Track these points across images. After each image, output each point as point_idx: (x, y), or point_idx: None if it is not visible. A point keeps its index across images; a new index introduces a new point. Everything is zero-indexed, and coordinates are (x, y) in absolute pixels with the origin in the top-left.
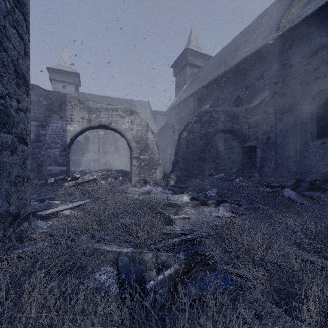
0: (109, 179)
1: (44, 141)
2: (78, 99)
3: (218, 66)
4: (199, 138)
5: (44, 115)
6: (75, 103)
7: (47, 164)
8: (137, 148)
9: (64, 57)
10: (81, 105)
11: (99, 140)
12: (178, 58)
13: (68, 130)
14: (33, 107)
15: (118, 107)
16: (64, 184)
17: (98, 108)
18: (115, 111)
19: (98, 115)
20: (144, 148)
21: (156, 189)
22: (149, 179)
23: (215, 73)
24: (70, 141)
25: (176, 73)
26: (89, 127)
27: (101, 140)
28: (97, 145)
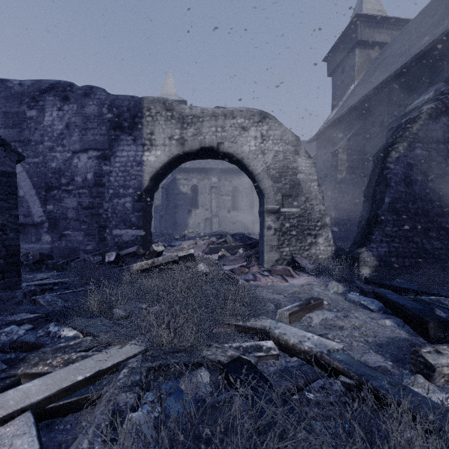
0: (220, 252)
1: (109, 185)
2: (163, 102)
3: (446, 12)
4: (442, 155)
5: (108, 138)
6: (157, 110)
7: (113, 225)
8: (274, 192)
9: (169, 83)
10: (168, 113)
11: (211, 190)
12: (337, 41)
13: (147, 163)
14: (91, 126)
15: (235, 110)
16: (124, 268)
17: (198, 115)
18: (230, 118)
19: (197, 129)
20: (290, 190)
21: (325, 286)
22: (301, 257)
23: (443, 24)
24: (151, 183)
25: (334, 67)
26: (183, 155)
27: (213, 190)
28: (209, 198)
